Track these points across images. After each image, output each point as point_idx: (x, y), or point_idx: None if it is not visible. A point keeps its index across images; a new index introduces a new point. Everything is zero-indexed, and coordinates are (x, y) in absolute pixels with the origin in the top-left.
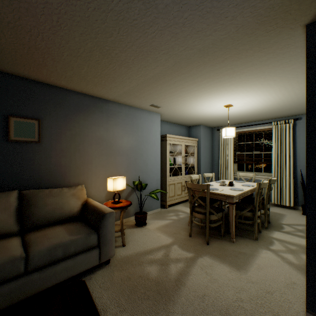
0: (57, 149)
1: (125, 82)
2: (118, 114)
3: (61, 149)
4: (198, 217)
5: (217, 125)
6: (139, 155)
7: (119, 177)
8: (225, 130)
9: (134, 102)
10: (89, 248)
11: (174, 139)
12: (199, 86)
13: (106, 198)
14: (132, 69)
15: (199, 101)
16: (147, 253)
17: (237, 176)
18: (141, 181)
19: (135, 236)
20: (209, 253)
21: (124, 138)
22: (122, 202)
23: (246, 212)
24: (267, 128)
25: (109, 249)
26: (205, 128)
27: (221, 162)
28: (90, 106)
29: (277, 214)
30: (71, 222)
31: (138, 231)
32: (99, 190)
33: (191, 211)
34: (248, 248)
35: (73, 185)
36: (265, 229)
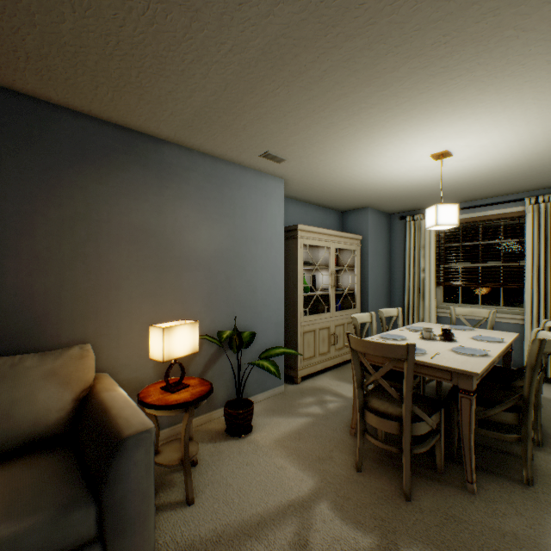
0: (21, 253)
1: (191, 76)
2: (187, 175)
3: (34, 254)
4: (381, 425)
5: (400, 208)
6: (238, 269)
7: (184, 321)
8: (436, 210)
9: (222, 146)
10: (66, 550)
11: (314, 236)
12: (384, 90)
13: (158, 370)
14: (203, 20)
15: (375, 141)
16: (249, 531)
17: (450, 314)
18: (242, 327)
19: (221, 469)
20: (417, 536)
21: (200, 230)
22: (188, 385)
23: (501, 411)
24: (513, 211)
25: (134, 542)
26: (375, 215)
27: (410, 284)
28: (114, 151)
29: (547, 402)
30: (35, 455)
31: (232, 452)
32: (139, 353)
33: (362, 407)
34: (518, 515)
35: (68, 344)
36: (537, 447)
